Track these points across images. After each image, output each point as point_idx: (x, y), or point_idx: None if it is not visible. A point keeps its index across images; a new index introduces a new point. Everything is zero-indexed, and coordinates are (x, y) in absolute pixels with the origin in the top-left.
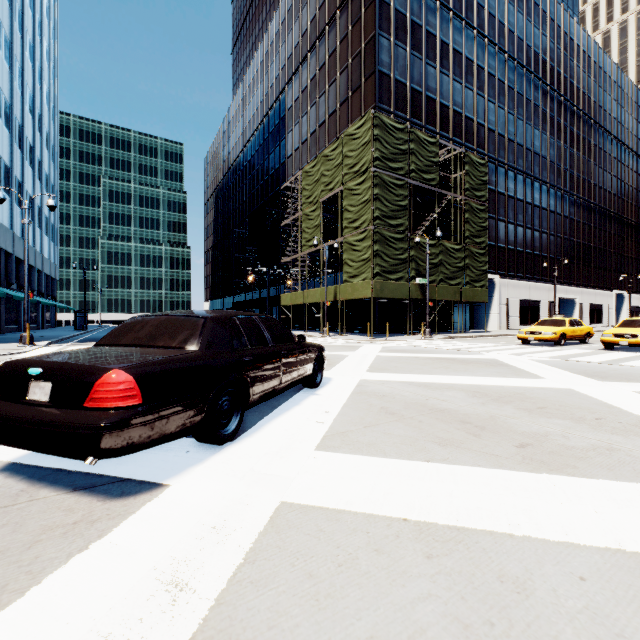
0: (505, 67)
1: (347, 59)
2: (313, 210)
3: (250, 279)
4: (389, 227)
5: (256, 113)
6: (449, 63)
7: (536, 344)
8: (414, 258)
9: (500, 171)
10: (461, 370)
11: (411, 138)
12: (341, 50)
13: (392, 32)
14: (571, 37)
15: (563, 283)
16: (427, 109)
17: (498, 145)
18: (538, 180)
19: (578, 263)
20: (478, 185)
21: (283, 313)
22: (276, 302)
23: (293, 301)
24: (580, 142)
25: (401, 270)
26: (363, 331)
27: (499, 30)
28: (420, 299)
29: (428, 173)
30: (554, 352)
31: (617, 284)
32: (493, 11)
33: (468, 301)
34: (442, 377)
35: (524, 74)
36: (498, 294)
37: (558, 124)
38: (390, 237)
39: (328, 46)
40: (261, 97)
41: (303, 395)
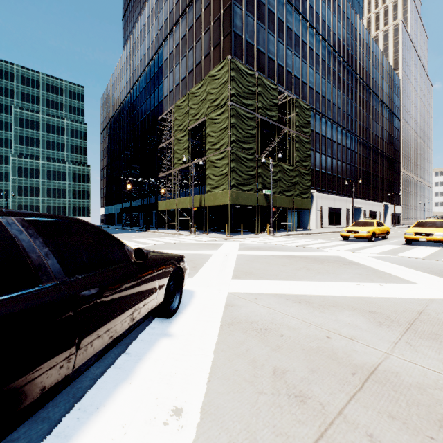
0: (320, 45)
1: (210, 22)
2: (183, 135)
3: (128, 187)
4: (242, 149)
5: (140, 63)
6: (283, 35)
7: (353, 240)
8: (261, 174)
9: (316, 117)
10: (324, 272)
11: (259, 83)
12: (205, 15)
13: (244, 4)
14: (359, 32)
15: (354, 197)
16: (268, 66)
17: (315, 99)
18: (340, 126)
19: (363, 184)
20: (305, 124)
21: (161, 216)
22: (154, 208)
23: (167, 207)
24: (364, 103)
25: (251, 183)
26: (222, 230)
27: (316, 18)
28: (264, 206)
29: (271, 111)
30: (376, 248)
31: (384, 198)
32: (312, 4)
33: (298, 208)
34: (315, 285)
35: (331, 52)
36: (315, 203)
37: (351, 89)
38: (243, 157)
39: (195, 12)
40: (144, 51)
41: (147, 339)
